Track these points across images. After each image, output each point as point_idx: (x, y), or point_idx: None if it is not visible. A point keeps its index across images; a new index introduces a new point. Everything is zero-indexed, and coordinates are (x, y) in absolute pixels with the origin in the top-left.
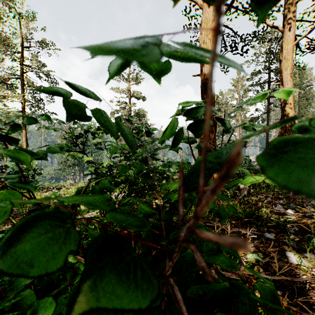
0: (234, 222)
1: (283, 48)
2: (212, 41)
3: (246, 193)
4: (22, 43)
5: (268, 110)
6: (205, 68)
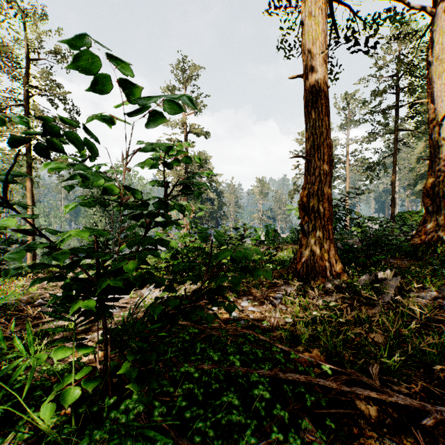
0: (409, 373)
1: (434, 42)
2: (327, 12)
3: (397, 288)
4: (25, 52)
5: (395, 150)
6: (313, 61)
